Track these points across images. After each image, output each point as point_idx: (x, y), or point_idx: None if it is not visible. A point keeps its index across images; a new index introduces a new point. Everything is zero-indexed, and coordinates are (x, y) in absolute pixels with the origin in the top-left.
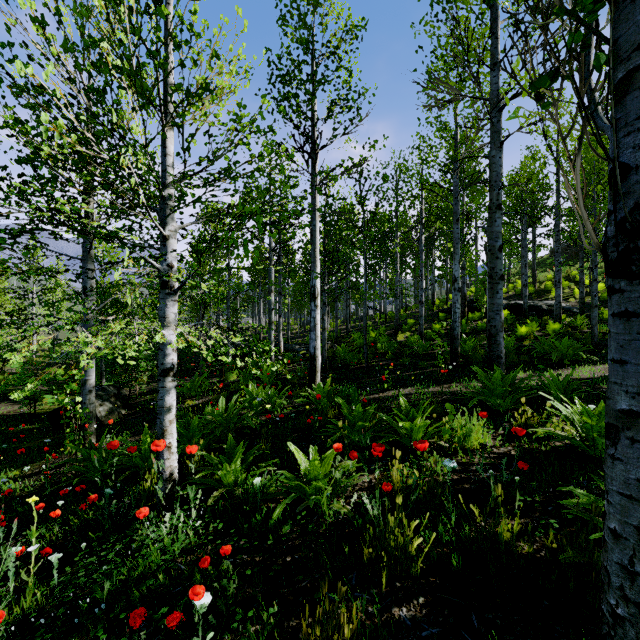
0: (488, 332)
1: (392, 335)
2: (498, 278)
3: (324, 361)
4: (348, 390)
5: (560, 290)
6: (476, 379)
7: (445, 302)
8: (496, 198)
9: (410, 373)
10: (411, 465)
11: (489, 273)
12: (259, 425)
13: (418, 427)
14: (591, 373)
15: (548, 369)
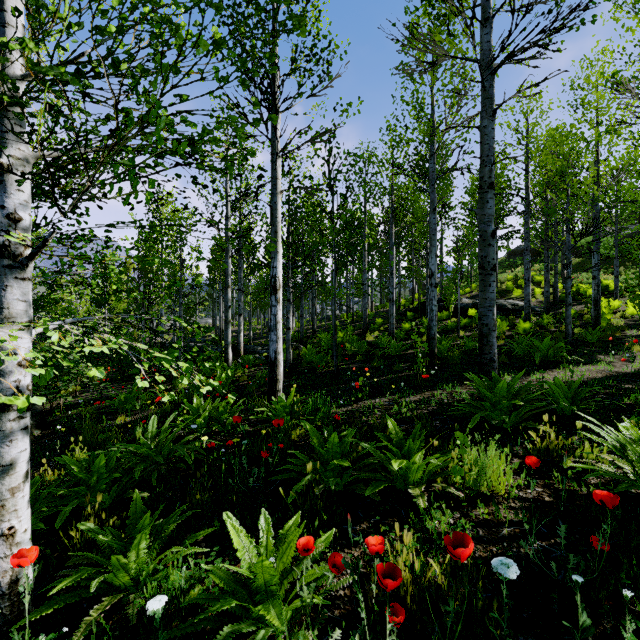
0: (479, 331)
1: (360, 335)
2: (491, 268)
3: (288, 365)
4: (316, 403)
5: (529, 288)
6: (459, 384)
7: (411, 301)
8: (488, 175)
9: (385, 378)
10: (416, 534)
11: (480, 263)
12: (200, 455)
13: (418, 466)
14: (578, 375)
15: (535, 372)
